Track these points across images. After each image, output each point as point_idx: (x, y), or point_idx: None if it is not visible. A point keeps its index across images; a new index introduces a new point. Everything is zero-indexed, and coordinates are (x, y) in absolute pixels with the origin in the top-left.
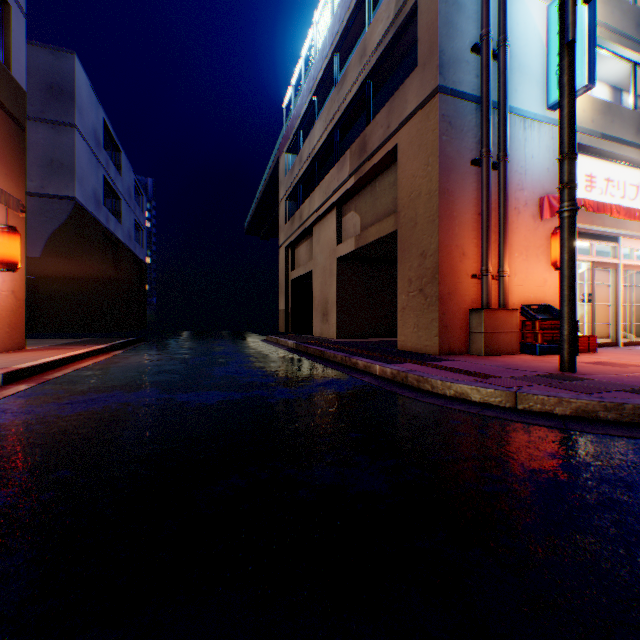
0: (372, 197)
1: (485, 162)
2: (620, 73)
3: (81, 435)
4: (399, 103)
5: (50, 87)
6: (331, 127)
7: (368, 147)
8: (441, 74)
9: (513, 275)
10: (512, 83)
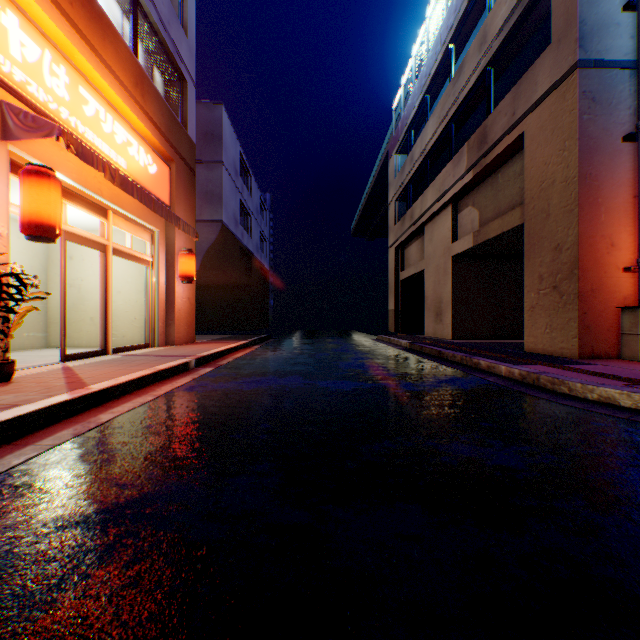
0: (493, 190)
1: None
2: None
3: (263, 404)
4: (526, 87)
5: (205, 134)
6: (445, 122)
7: (488, 138)
8: (581, 47)
9: None
10: None
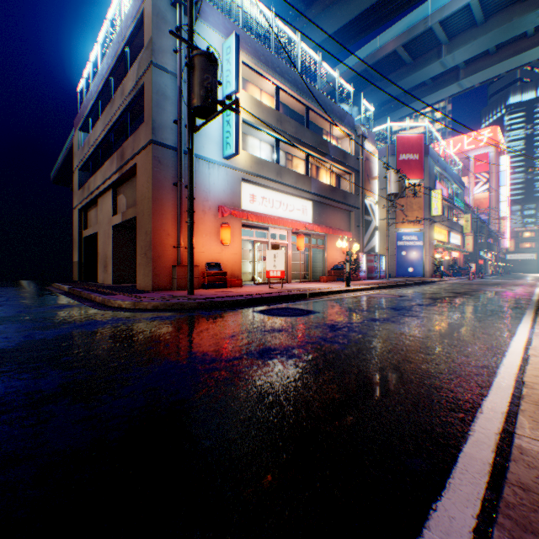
0: (133, 188)
1: (180, 186)
2: (275, 141)
3: None
4: (138, 138)
5: None
6: (107, 130)
7: (126, 157)
8: (154, 133)
9: (203, 247)
10: (202, 143)
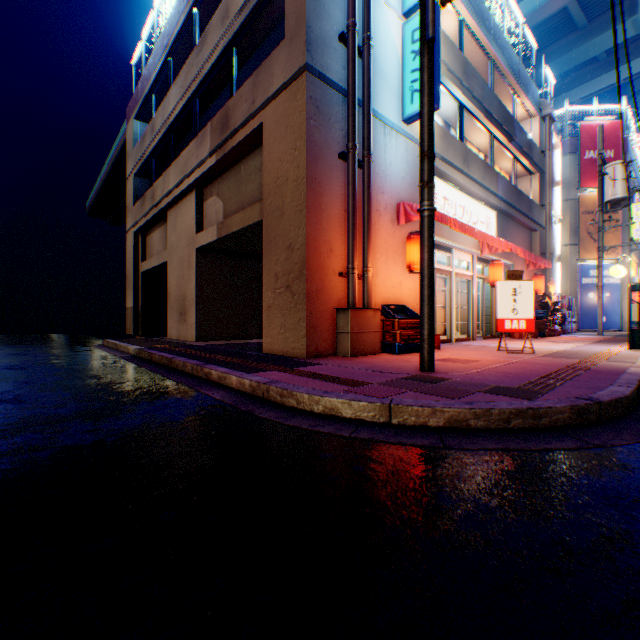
0: (237, 182)
1: (352, 157)
2: (452, 110)
3: None
4: (266, 77)
5: None
6: (190, 94)
7: (232, 122)
8: (310, 52)
9: (376, 276)
10: (375, 87)
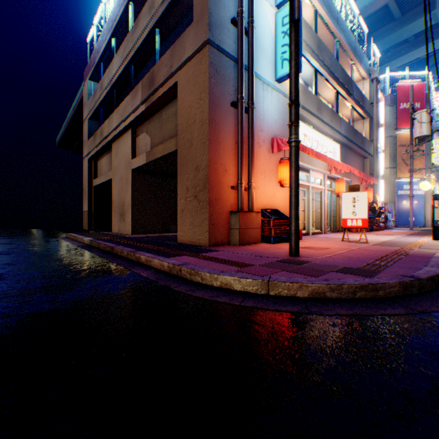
0: (160, 123)
1: (240, 105)
2: (310, 74)
3: None
4: (180, 49)
5: None
6: (127, 62)
7: (156, 81)
8: (211, 31)
9: (257, 188)
10: (256, 56)
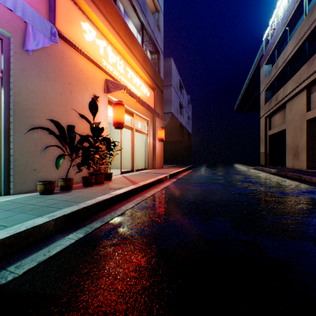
0: None
1: None
2: None
3: (207, 195)
4: None
5: (164, 74)
6: (301, 42)
7: None
8: None
9: None
10: None
